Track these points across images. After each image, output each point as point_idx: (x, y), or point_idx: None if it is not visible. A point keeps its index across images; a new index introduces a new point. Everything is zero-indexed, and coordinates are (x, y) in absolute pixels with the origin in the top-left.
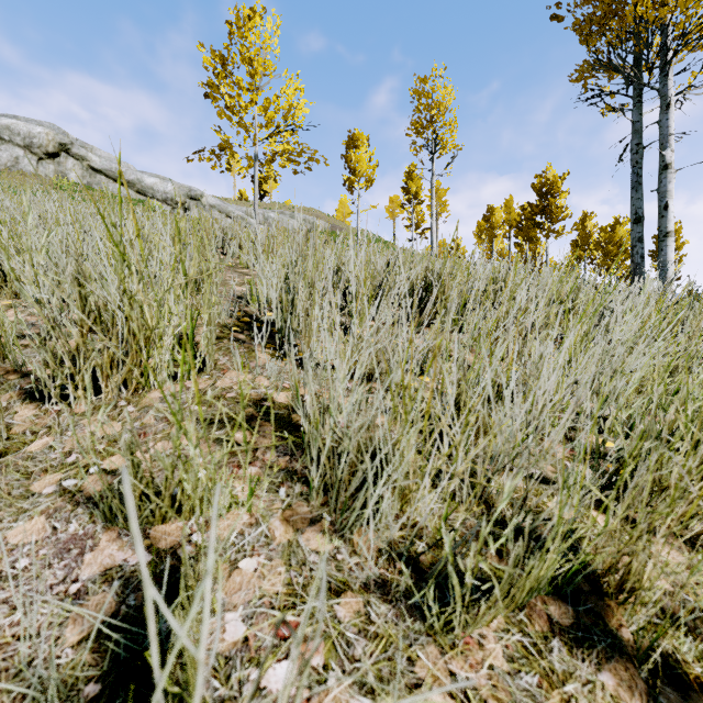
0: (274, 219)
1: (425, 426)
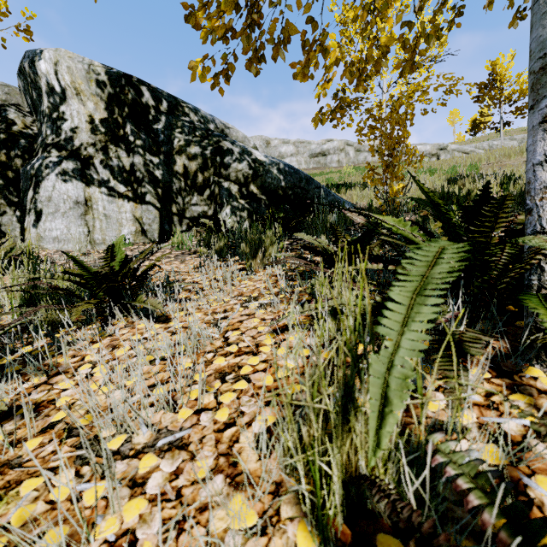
0: (496, 145)
1: None
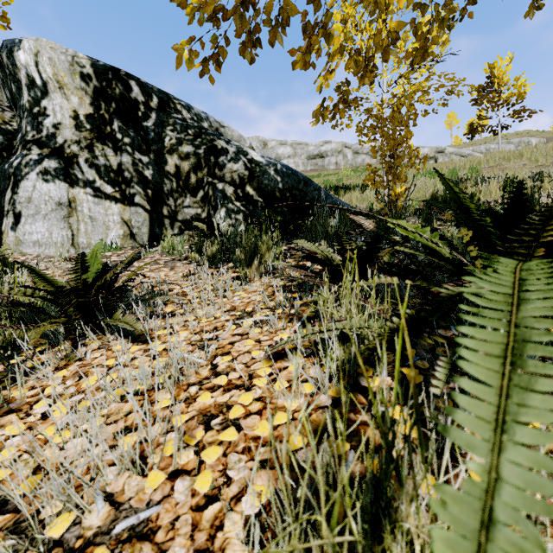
0: (493, 148)
1: (551, 151)
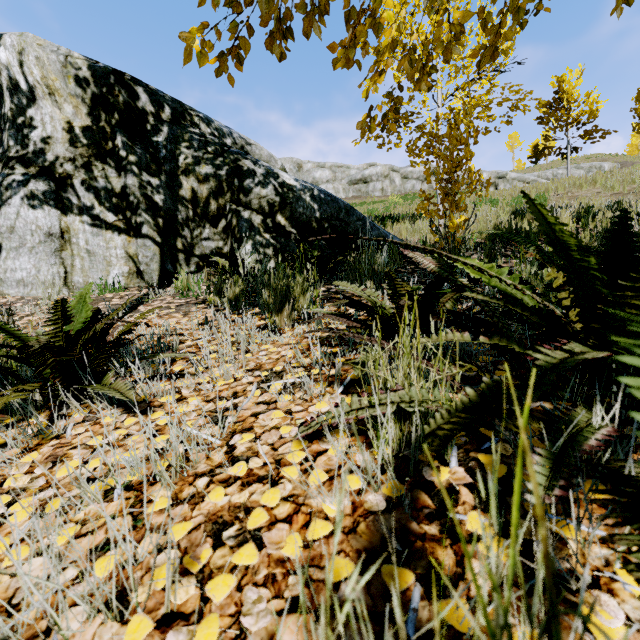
0: (561, 174)
1: (628, 177)
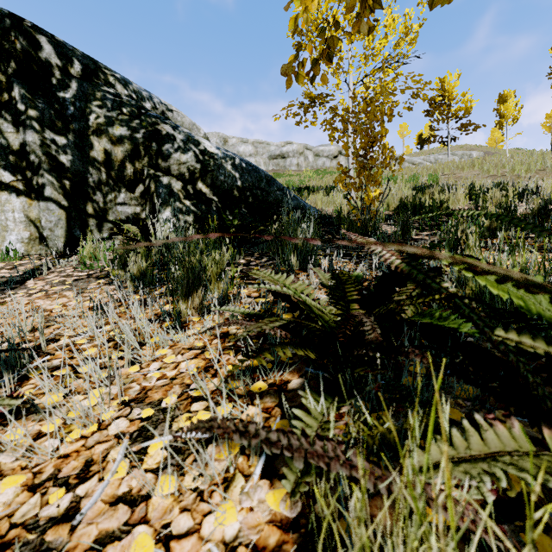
0: (441, 159)
1: (499, 162)
